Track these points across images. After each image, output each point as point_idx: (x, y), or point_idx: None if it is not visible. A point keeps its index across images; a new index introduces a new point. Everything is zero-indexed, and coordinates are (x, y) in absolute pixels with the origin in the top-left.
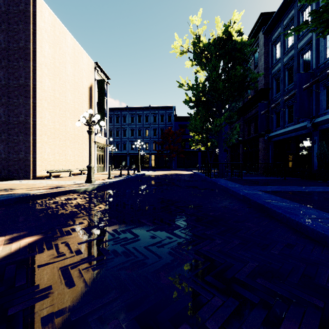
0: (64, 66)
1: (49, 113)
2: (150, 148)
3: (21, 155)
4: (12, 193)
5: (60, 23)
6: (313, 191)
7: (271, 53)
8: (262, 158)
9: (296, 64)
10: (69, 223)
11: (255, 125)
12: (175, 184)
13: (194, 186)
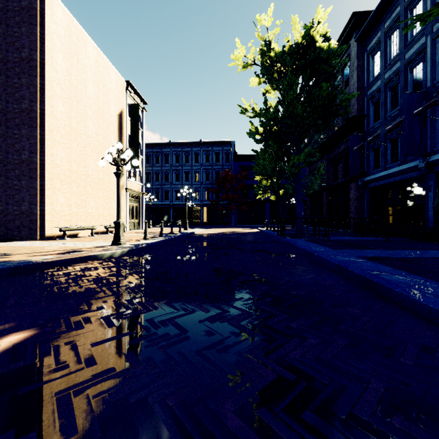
0: (84, 85)
1: (62, 149)
2: (201, 197)
3: (24, 207)
4: (6, 260)
5: (78, 26)
6: (435, 257)
7: (366, 67)
8: (354, 211)
9: (402, 81)
10: (81, 308)
11: (344, 166)
12: (237, 247)
13: (263, 250)
